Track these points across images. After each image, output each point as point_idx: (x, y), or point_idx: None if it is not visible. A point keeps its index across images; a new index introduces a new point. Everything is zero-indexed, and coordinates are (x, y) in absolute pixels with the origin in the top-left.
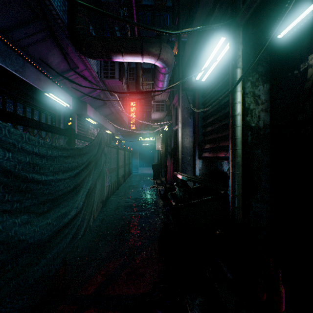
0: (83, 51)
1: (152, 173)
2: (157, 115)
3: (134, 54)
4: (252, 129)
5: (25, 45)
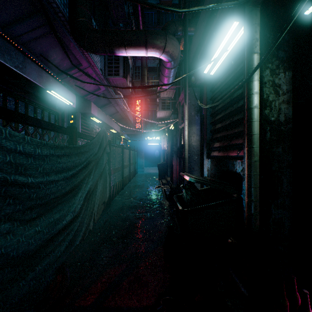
0: (84, 45)
1: (157, 172)
2: (162, 113)
3: (137, 47)
4: (271, 124)
5: (26, 41)
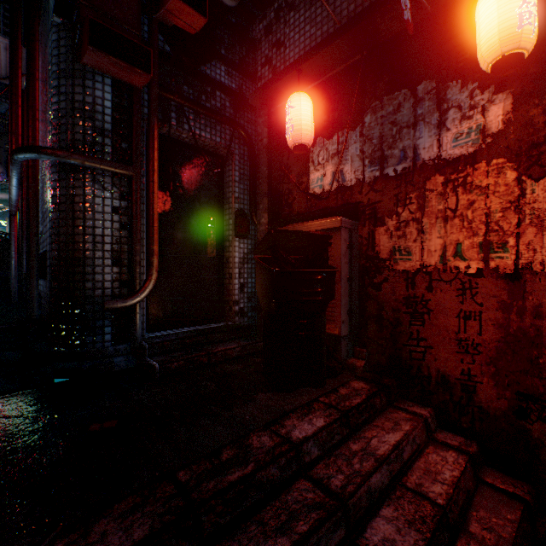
0: None
1: None
2: (4, 195)
3: None
4: None
5: None
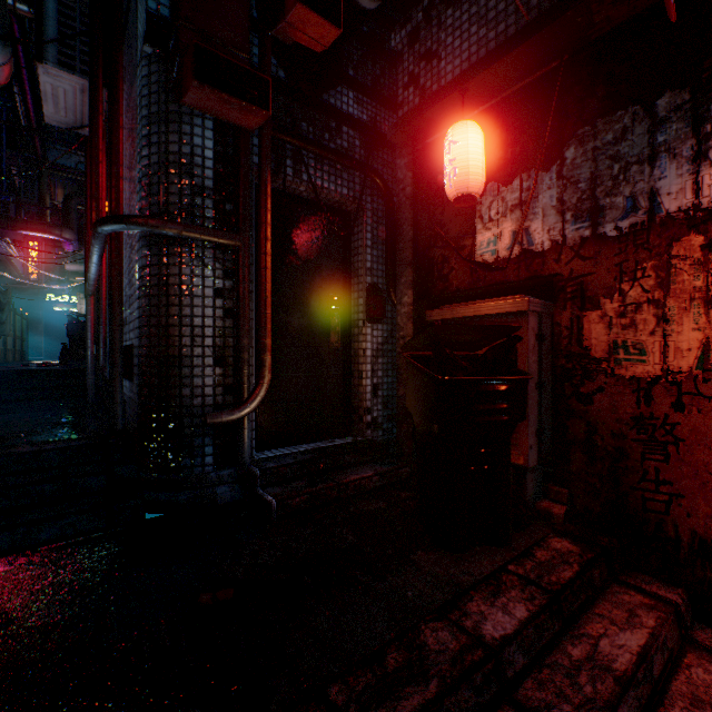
0: None
1: None
2: (75, 267)
3: (39, 233)
4: None
5: None
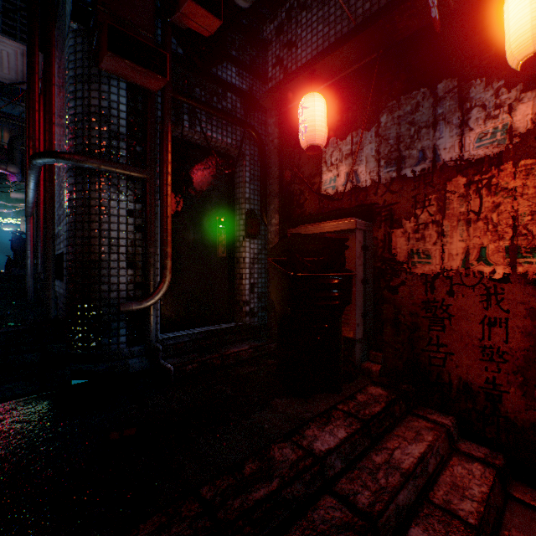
0: None
1: None
2: (18, 195)
3: None
4: None
5: None
